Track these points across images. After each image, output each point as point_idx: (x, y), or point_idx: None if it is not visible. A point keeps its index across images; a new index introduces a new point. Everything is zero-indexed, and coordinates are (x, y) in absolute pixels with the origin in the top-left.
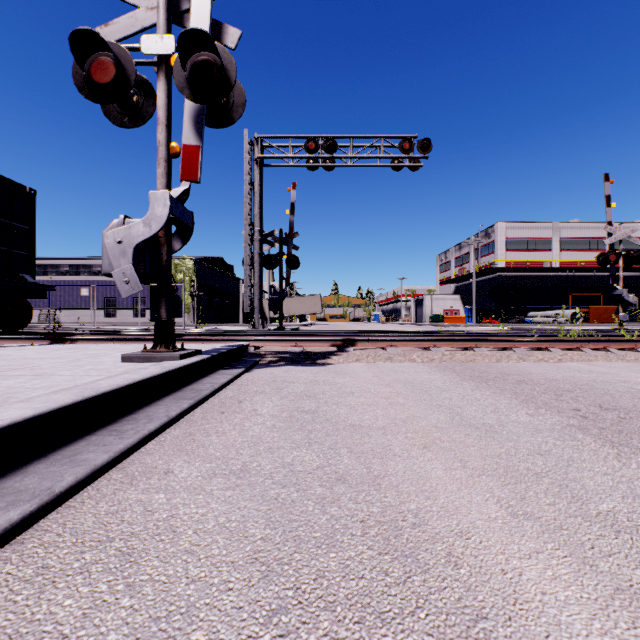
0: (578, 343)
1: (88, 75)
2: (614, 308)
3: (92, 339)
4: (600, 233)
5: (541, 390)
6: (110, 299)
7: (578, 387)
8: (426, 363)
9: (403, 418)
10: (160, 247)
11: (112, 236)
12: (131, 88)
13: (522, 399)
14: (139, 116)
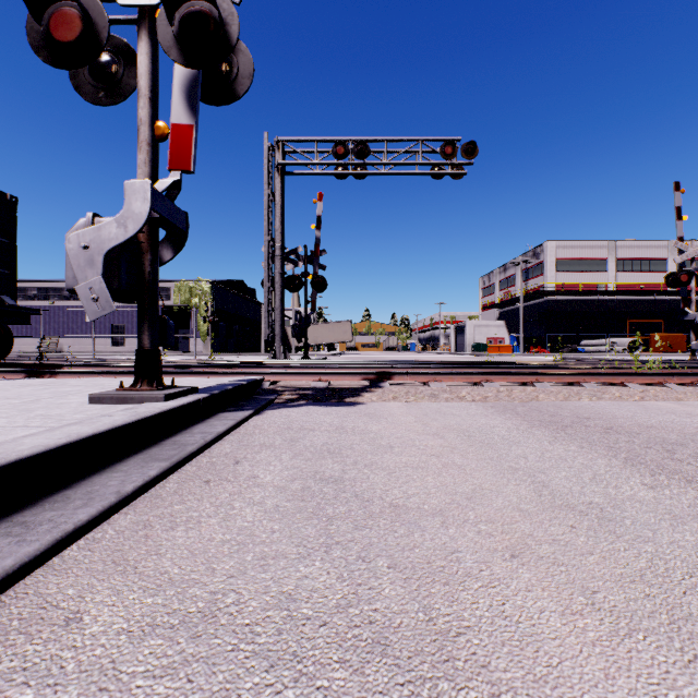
0: (660, 377)
1: (46, 31)
2: (677, 336)
3: (76, 372)
4: (661, 253)
5: (642, 443)
6: (118, 326)
7: (689, 438)
8: (479, 402)
9: (467, 492)
10: (142, 255)
11: (76, 240)
12: (102, 48)
13: (624, 458)
14: (118, 90)
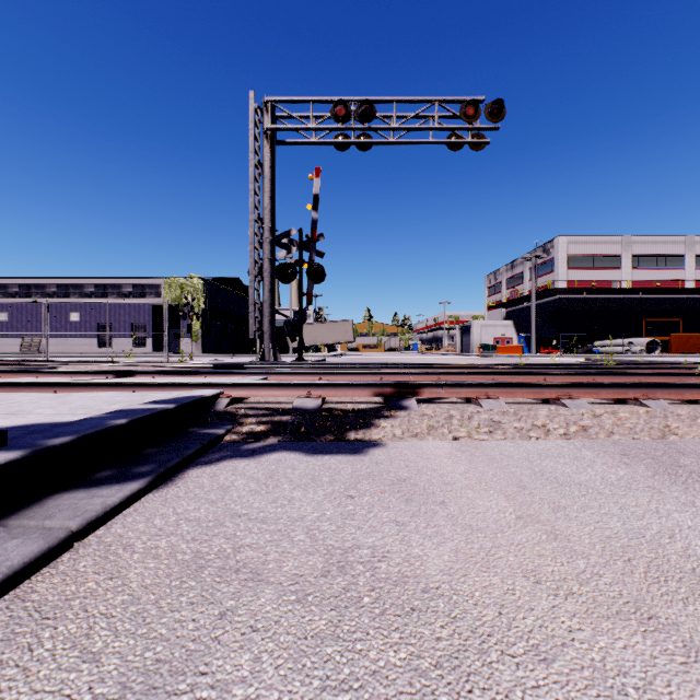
0: None
1: None
2: (699, 336)
3: None
4: (678, 248)
5: None
6: (105, 325)
7: None
8: (585, 440)
9: None
10: None
11: None
12: None
13: None
14: None
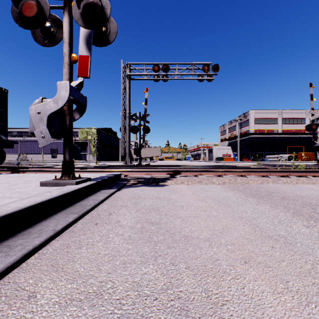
0: (305, 173)
1: (20, 12)
2: (310, 153)
3: (34, 170)
4: (302, 115)
5: (300, 204)
6: (54, 149)
7: None
8: (221, 184)
9: (220, 229)
10: (65, 116)
11: (34, 109)
12: (46, 19)
13: (292, 212)
14: (54, 39)
